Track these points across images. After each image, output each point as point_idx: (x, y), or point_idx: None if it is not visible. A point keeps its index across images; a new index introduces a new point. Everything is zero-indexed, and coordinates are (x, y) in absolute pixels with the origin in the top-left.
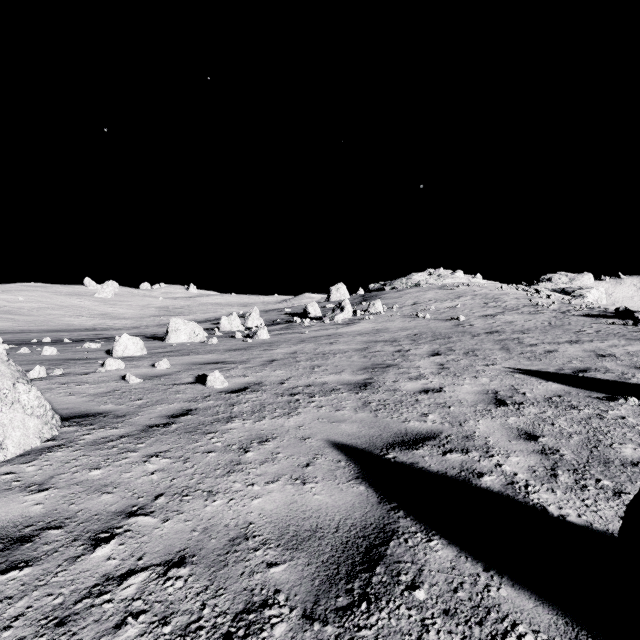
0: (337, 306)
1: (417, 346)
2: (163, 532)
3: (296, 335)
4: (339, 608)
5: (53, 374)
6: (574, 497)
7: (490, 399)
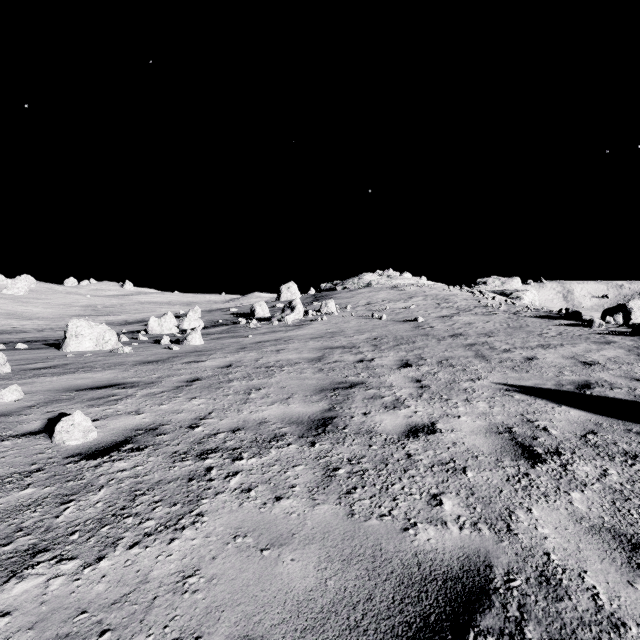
0: (287, 306)
1: (381, 353)
2: None
3: (237, 339)
4: None
5: None
6: None
7: (511, 445)
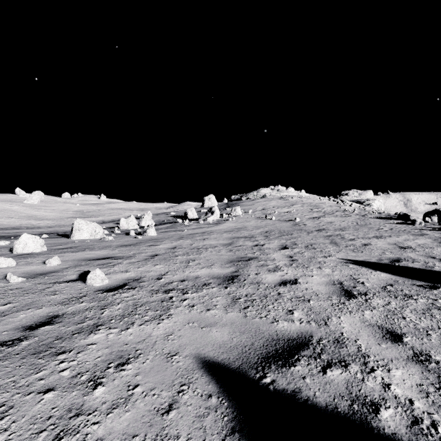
0: (209, 211)
1: (269, 241)
2: None
3: (177, 232)
4: None
5: None
6: None
7: (339, 290)
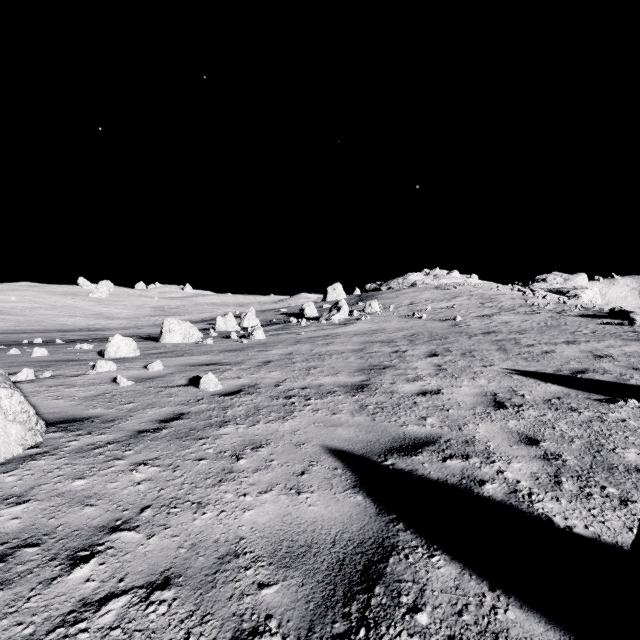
0: (333, 306)
1: (414, 347)
2: (148, 549)
3: (292, 335)
4: (335, 635)
5: (42, 376)
6: (580, 506)
7: (489, 401)
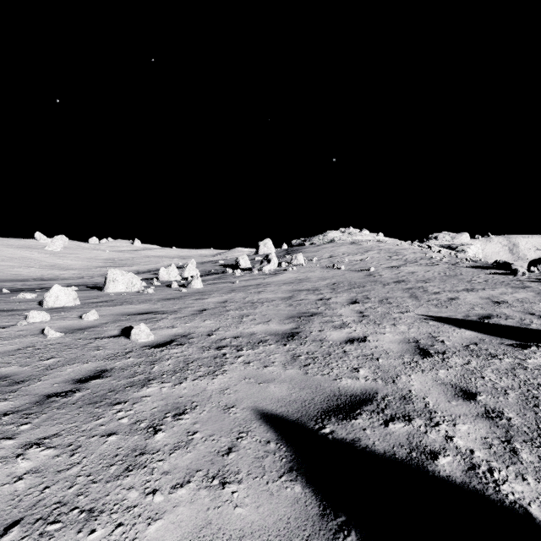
0: (264, 258)
1: (337, 294)
2: None
3: (228, 284)
4: None
5: None
6: None
7: (414, 349)
